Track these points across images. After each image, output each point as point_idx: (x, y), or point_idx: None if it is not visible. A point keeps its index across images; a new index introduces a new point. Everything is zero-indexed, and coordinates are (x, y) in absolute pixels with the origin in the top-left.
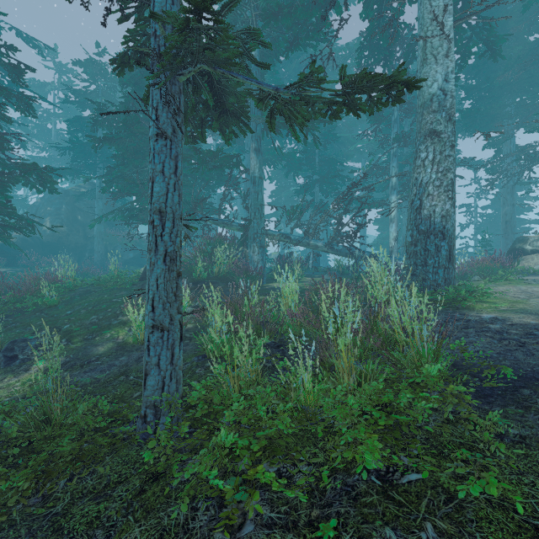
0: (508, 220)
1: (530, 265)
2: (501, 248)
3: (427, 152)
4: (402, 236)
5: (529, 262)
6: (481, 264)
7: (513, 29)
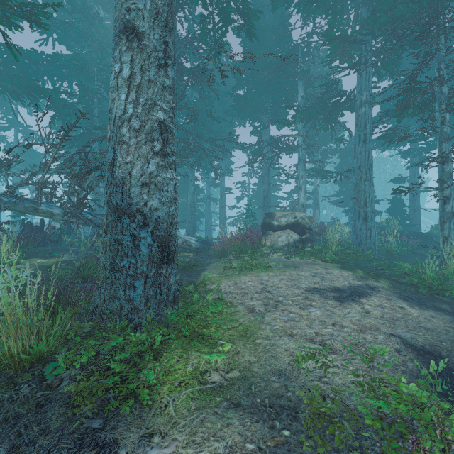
0: (265, 195)
1: (276, 240)
2: (261, 218)
3: (121, 60)
4: (188, 204)
5: (275, 237)
6: (233, 244)
7: (268, 40)
